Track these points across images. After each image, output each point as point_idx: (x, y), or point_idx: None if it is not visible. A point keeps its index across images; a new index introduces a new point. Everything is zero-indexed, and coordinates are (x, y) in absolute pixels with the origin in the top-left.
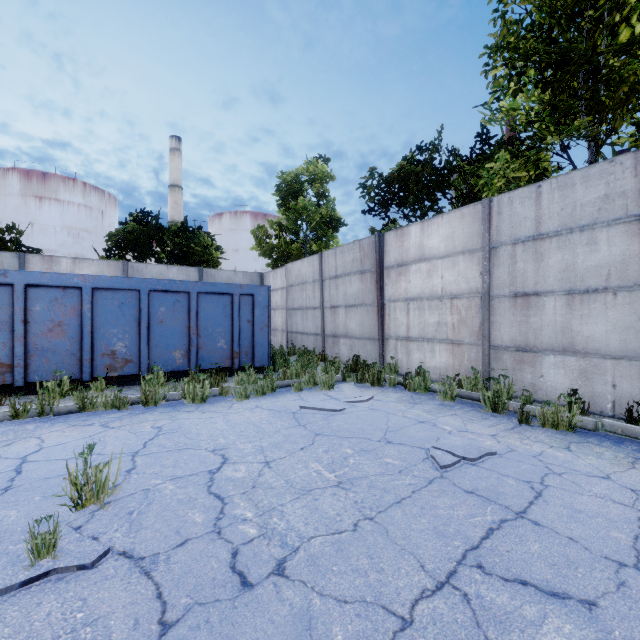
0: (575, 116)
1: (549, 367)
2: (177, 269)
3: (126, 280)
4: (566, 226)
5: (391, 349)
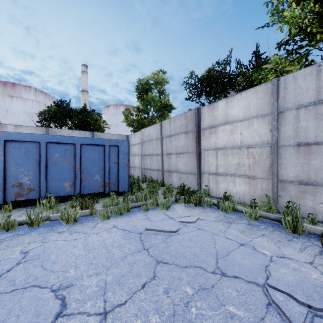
0: None
1: None
2: (78, 132)
3: (30, 135)
4: None
5: (205, 180)
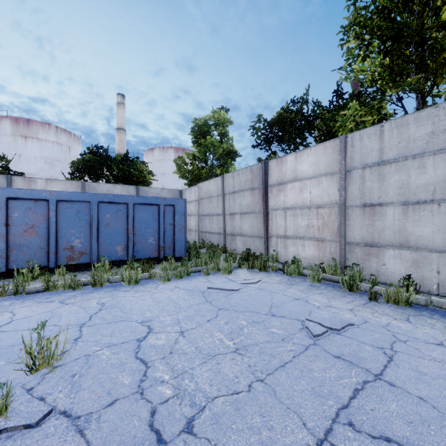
0: (408, 75)
1: (389, 258)
2: (120, 187)
3: (81, 194)
4: (402, 155)
5: (273, 244)
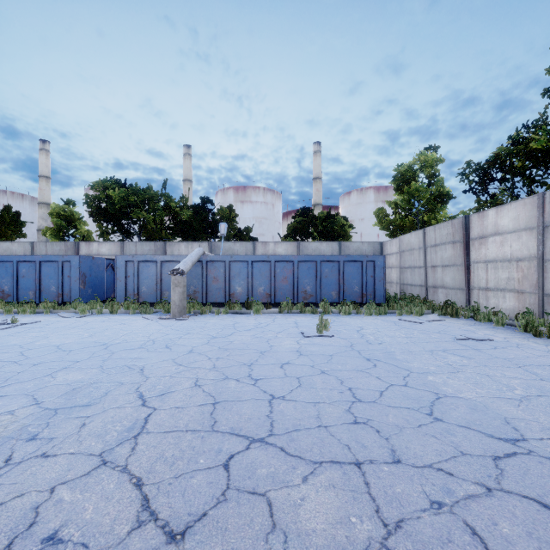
0: None
1: None
2: (326, 244)
3: (311, 257)
4: None
5: (475, 296)
